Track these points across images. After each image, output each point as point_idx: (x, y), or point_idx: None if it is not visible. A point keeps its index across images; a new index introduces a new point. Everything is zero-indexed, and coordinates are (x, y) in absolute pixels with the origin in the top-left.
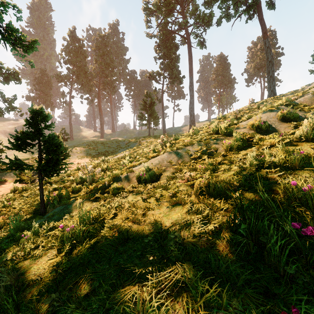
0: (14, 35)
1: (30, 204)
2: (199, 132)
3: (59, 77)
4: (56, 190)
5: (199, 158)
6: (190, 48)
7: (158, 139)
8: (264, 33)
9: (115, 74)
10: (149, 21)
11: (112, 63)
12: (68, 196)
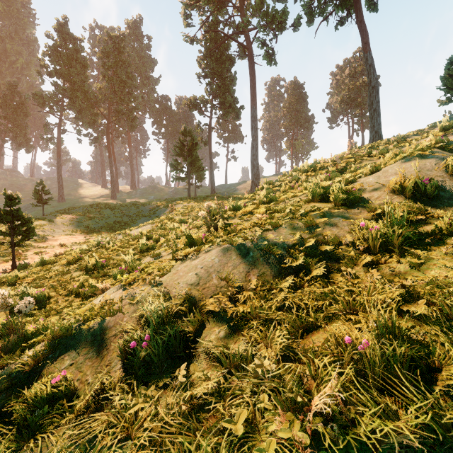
0: None
1: None
2: (274, 193)
3: (39, 98)
4: None
5: (303, 266)
6: (252, 63)
7: (203, 202)
8: (365, 43)
9: (135, 99)
10: (189, 16)
11: (130, 80)
12: None
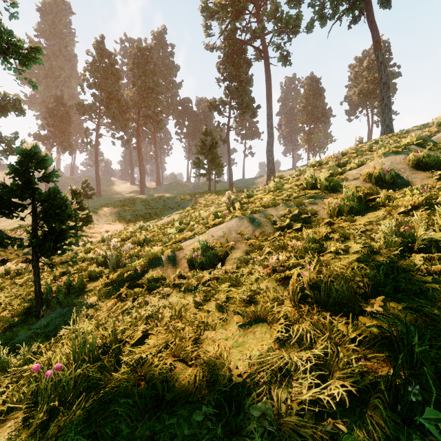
0: (4, 39)
1: (22, 299)
2: (284, 185)
3: (81, 108)
4: (65, 274)
5: (289, 227)
6: (267, 65)
7: (222, 195)
8: (375, 42)
9: (160, 104)
10: (209, 27)
11: (156, 87)
12: (82, 286)
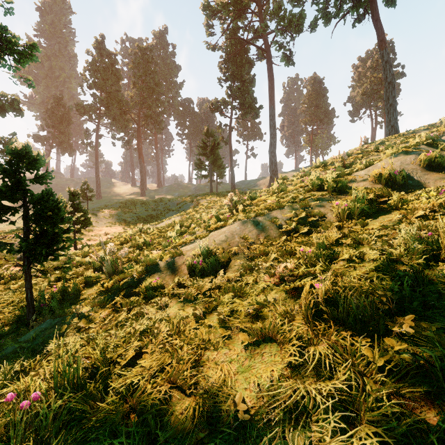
0: None
1: (14, 306)
2: (287, 187)
3: (81, 108)
4: (60, 279)
5: (295, 231)
6: (270, 65)
7: (224, 197)
8: (380, 41)
9: (161, 104)
10: (211, 26)
11: (157, 87)
12: (78, 292)
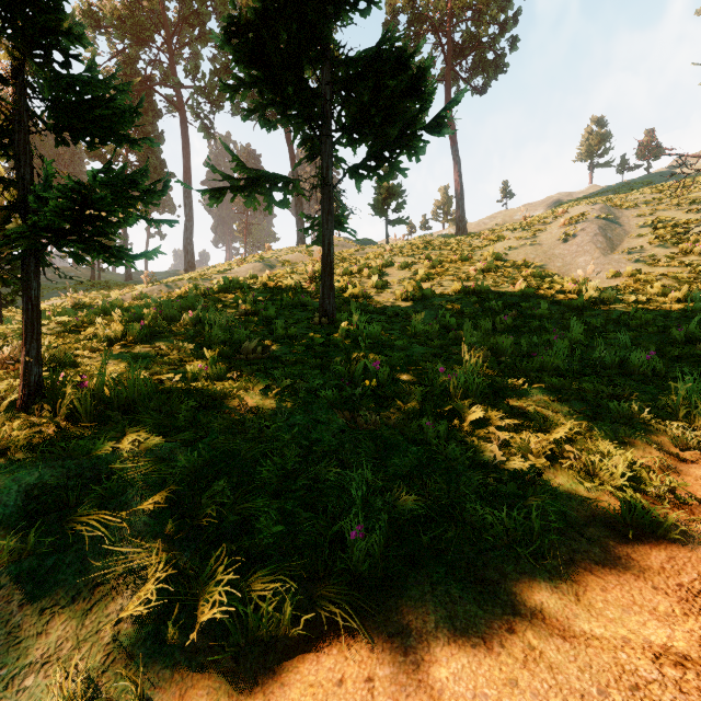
0: None
1: None
2: None
3: None
4: None
5: None
6: (185, 128)
7: (120, 286)
8: (292, 159)
9: None
10: (92, 39)
11: None
12: None
